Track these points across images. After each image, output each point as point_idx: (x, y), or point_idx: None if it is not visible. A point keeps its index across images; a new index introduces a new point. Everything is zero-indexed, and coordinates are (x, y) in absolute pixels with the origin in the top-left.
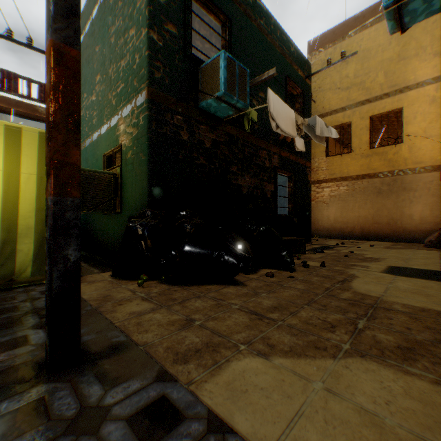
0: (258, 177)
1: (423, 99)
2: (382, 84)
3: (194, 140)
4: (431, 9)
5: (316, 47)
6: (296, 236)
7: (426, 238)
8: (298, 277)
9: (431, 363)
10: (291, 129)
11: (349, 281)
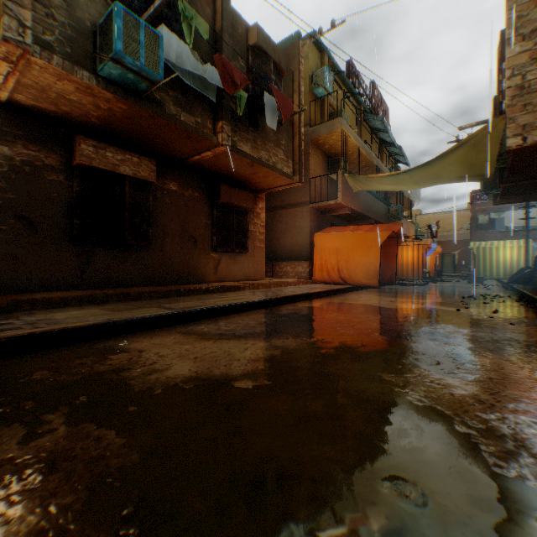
0: None
1: None
2: None
3: None
4: None
5: None
6: None
7: None
8: None
9: None
10: None
11: None
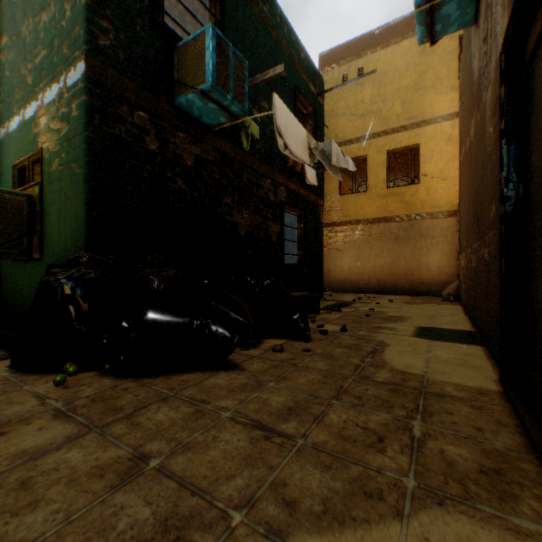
0: (260, 213)
1: (441, 136)
2: (399, 115)
3: (168, 152)
4: (465, 20)
5: (329, 62)
6: (307, 290)
7: (444, 291)
8: (316, 349)
9: (538, 500)
10: (302, 152)
11: (381, 352)
